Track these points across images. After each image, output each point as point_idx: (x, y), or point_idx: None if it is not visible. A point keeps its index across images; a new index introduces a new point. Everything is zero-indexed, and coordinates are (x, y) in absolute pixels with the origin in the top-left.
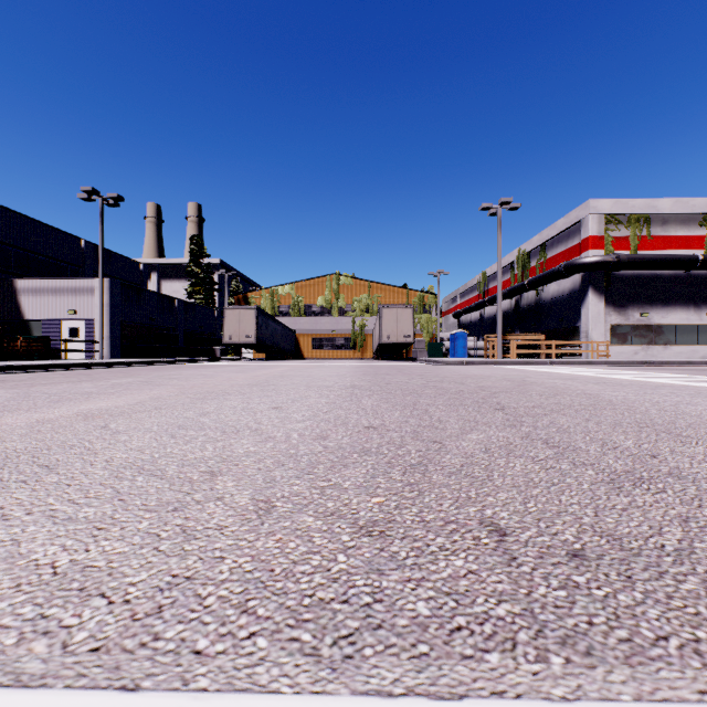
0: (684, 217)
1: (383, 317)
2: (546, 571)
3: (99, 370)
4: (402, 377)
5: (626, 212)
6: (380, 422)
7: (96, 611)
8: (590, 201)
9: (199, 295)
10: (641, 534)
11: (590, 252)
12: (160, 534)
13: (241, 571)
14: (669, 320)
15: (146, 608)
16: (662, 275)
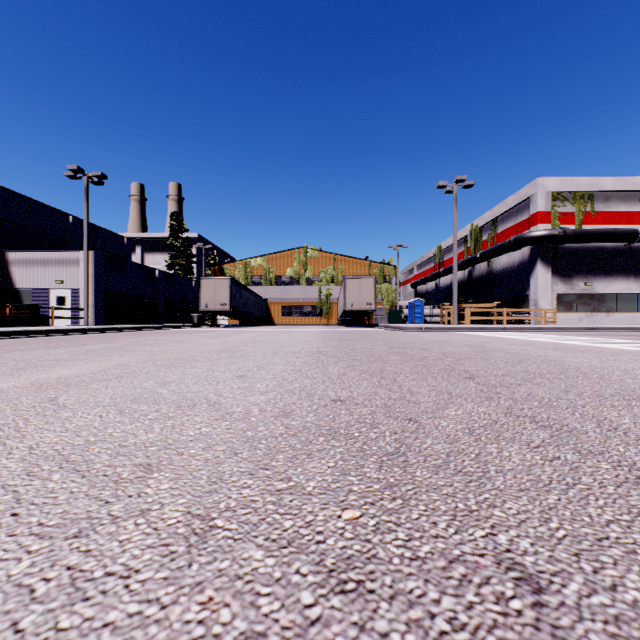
0: (625, 194)
1: (347, 287)
2: None
3: (81, 336)
4: (366, 342)
5: (572, 190)
6: (348, 394)
7: None
8: (538, 179)
9: (178, 266)
10: None
11: (538, 226)
12: (36, 588)
13: None
14: (612, 290)
15: None
16: (604, 248)
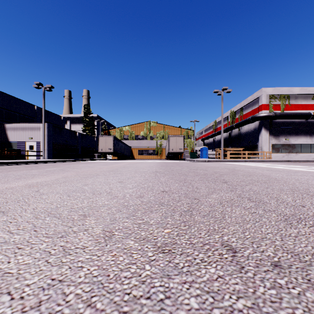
0: (305, 95)
1: (170, 140)
2: (261, 276)
3: (42, 164)
4: (179, 167)
5: (279, 93)
6: (169, 189)
7: (2, 305)
8: (263, 88)
9: (88, 131)
10: (308, 251)
11: (263, 111)
12: (51, 251)
13: (91, 276)
14: (298, 142)
15: (32, 302)
16: (295, 122)
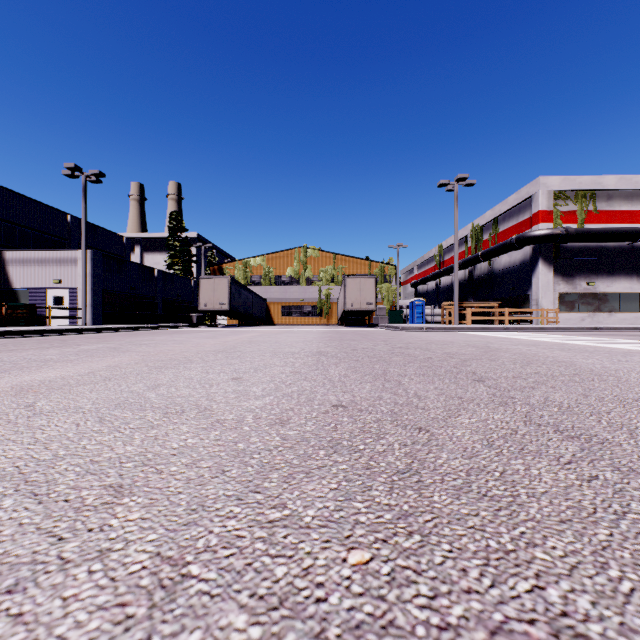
0: (627, 192)
1: (348, 286)
2: None
3: (77, 336)
4: (367, 343)
5: (574, 188)
6: (350, 398)
7: None
8: (540, 178)
9: (177, 266)
10: None
11: (540, 225)
12: None
13: None
14: (614, 289)
15: None
16: (607, 247)
